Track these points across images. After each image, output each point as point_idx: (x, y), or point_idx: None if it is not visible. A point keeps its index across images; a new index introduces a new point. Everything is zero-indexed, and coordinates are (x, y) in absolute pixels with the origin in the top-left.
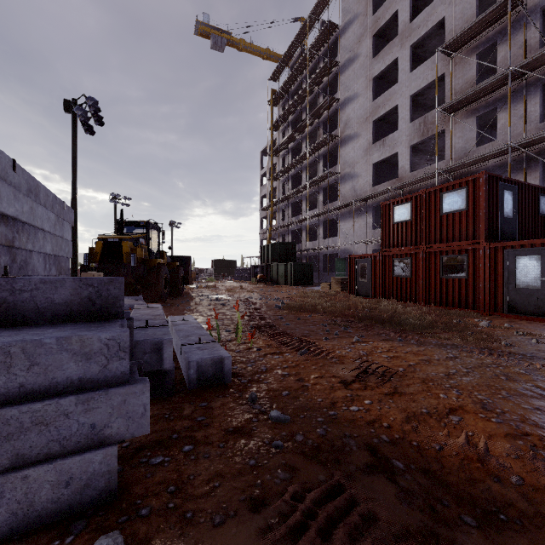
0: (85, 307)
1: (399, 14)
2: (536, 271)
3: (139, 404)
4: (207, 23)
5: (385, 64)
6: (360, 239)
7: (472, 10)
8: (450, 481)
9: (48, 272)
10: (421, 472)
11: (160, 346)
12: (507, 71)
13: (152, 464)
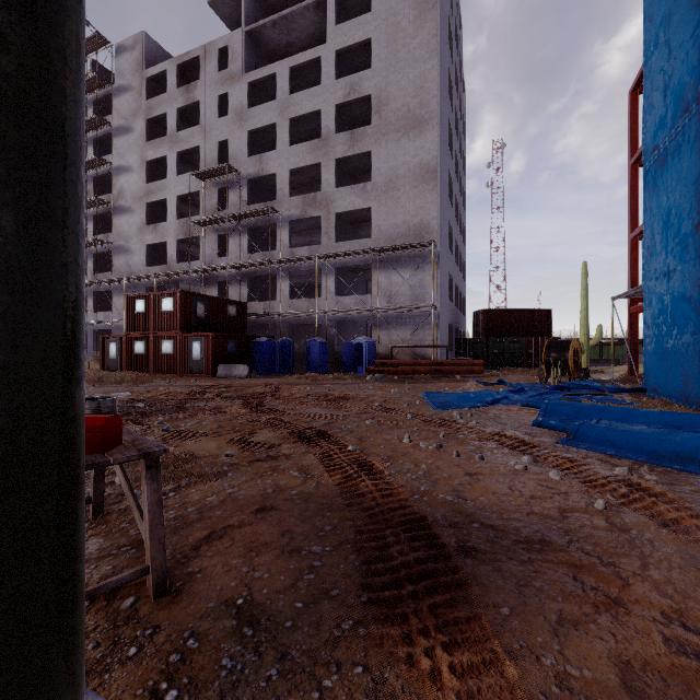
0: None
1: (169, 118)
2: (199, 350)
3: None
4: None
5: (157, 154)
6: None
7: (216, 154)
8: None
9: None
10: None
11: None
12: (226, 215)
13: None
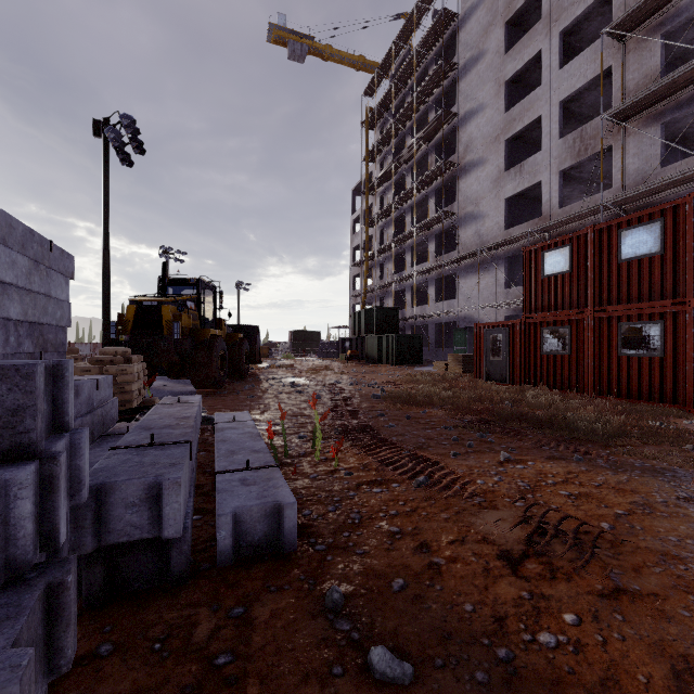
0: None
1: None
2: None
3: None
4: (283, 26)
5: (523, 60)
6: (487, 302)
7: None
8: None
9: (13, 348)
10: None
11: (158, 491)
12: None
13: None
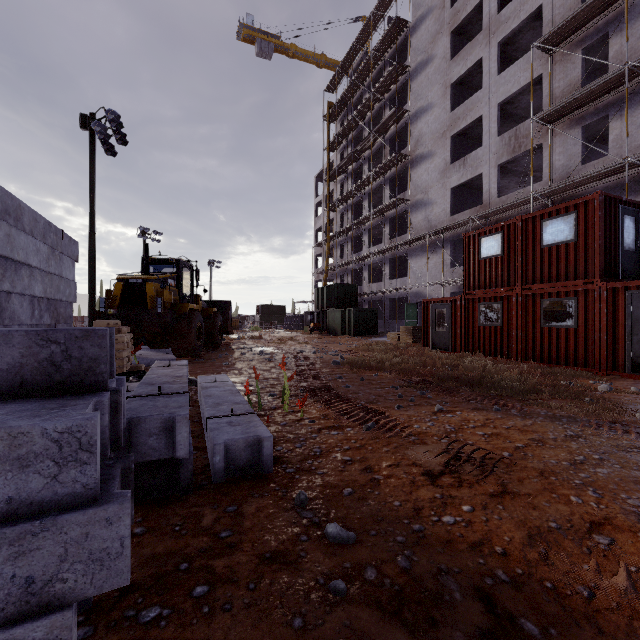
0: (45, 375)
1: (484, 5)
2: None
3: (112, 538)
4: (251, 26)
5: (466, 66)
6: (435, 280)
7: None
8: None
9: (37, 320)
10: None
11: (172, 424)
12: (624, 68)
13: (142, 622)
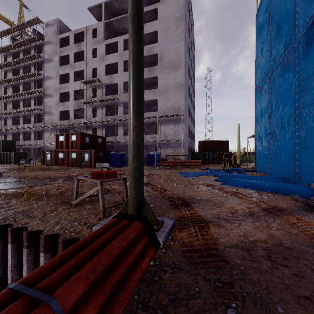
0: None
1: (70, 56)
2: (88, 157)
3: None
4: None
5: (64, 72)
6: (54, 142)
7: (91, 73)
8: (38, 178)
9: None
10: (35, 177)
11: None
12: (96, 100)
13: None
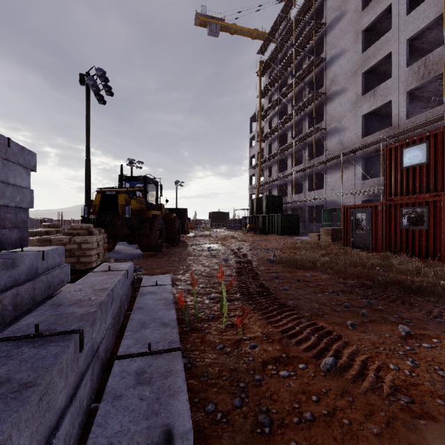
0: None
1: None
2: None
3: None
4: (204, 14)
5: (376, 13)
6: (348, 191)
7: None
8: None
9: None
10: None
11: None
12: None
13: None
